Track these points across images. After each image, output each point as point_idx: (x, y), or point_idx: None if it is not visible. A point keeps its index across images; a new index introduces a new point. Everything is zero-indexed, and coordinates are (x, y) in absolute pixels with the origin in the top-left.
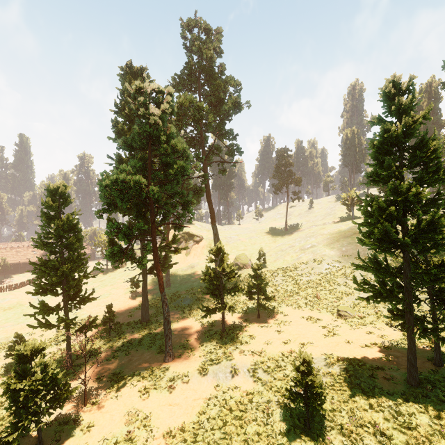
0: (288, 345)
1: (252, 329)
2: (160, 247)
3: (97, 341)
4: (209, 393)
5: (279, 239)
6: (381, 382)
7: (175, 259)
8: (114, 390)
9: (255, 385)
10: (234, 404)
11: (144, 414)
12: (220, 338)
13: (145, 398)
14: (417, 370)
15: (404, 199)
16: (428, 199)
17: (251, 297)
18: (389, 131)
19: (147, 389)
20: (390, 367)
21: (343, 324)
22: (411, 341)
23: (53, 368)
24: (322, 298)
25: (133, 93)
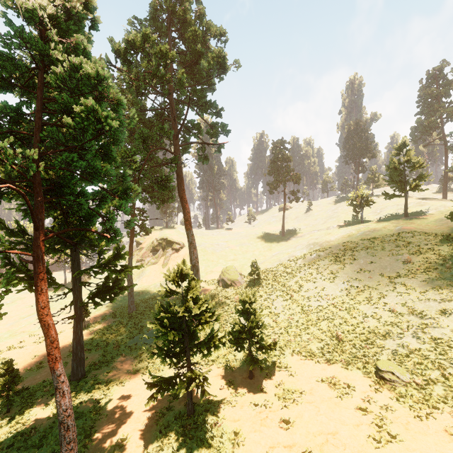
0: None
1: (240, 411)
2: (98, 265)
3: None
4: None
5: (276, 246)
6: None
7: (149, 271)
8: None
9: None
10: None
11: None
12: (181, 438)
13: None
14: None
15: None
16: None
17: (238, 346)
18: None
19: None
20: None
21: (393, 401)
22: None
23: None
24: (345, 340)
25: None
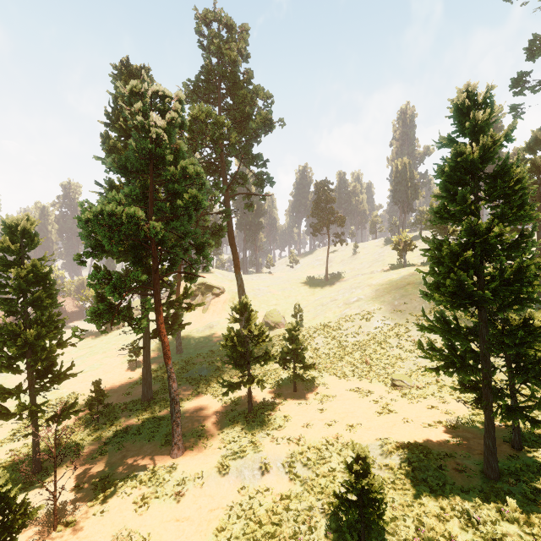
0: (333, 428)
1: (287, 407)
2: (168, 303)
3: (80, 431)
4: (231, 499)
5: (319, 291)
6: (452, 476)
7: (189, 316)
8: (98, 503)
9: (292, 485)
10: (265, 514)
11: (140, 537)
12: (246, 422)
13: (143, 512)
14: (497, 459)
15: (483, 241)
16: (509, 242)
17: (285, 365)
18: (463, 155)
19: (145, 498)
20: (460, 453)
21: (399, 397)
22: (490, 422)
23: (3, 483)
24: (373, 364)
25: (129, 97)
